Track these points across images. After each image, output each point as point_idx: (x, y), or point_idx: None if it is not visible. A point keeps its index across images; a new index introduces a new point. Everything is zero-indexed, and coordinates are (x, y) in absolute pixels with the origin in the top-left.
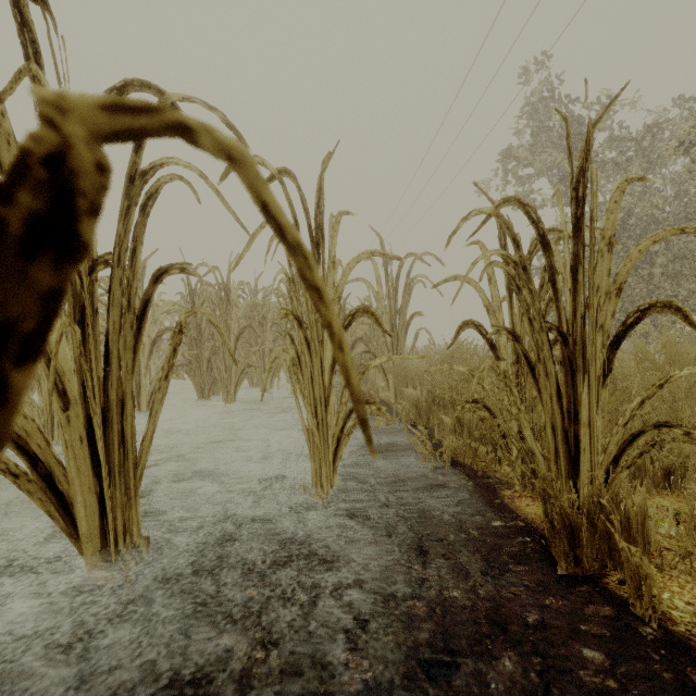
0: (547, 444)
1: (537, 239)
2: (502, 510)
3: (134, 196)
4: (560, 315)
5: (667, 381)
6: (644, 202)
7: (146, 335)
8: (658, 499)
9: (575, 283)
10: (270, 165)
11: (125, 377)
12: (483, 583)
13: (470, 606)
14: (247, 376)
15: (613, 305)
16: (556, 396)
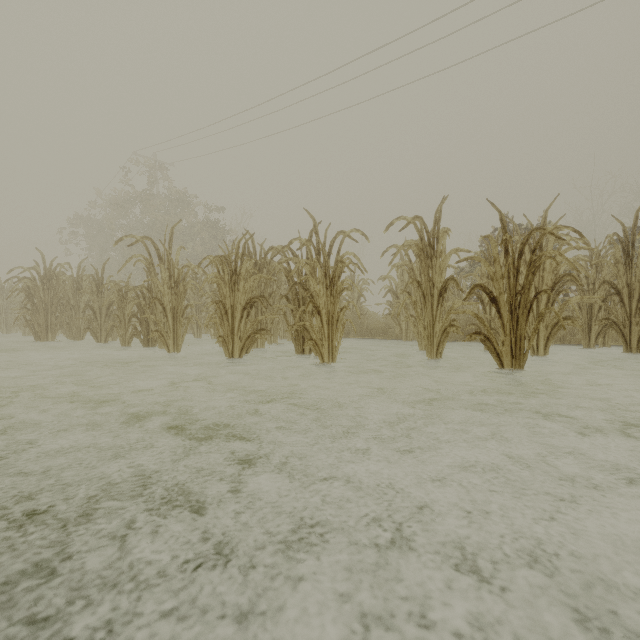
0: None
1: None
2: None
3: None
4: None
5: None
6: None
7: None
8: None
9: None
10: None
11: None
12: None
13: None
14: None
15: None
16: None
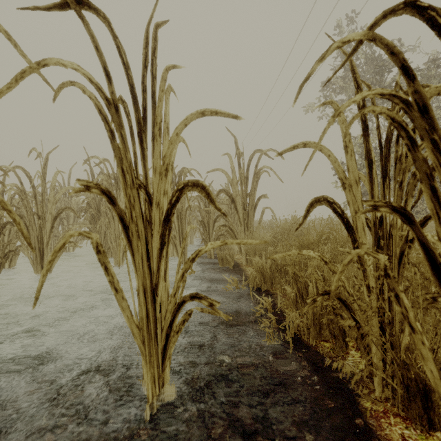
0: None
1: None
2: None
3: None
4: None
5: None
6: None
7: (48, 212)
8: None
9: None
10: None
11: None
12: None
13: None
14: None
15: None
16: None
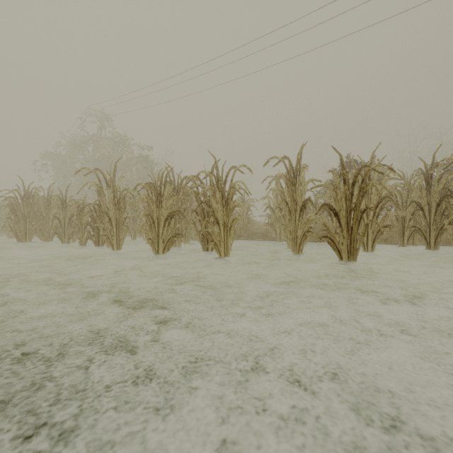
0: None
1: None
2: None
3: None
4: None
5: None
6: None
7: None
8: None
9: None
10: None
11: None
12: None
13: None
14: None
15: None
16: None
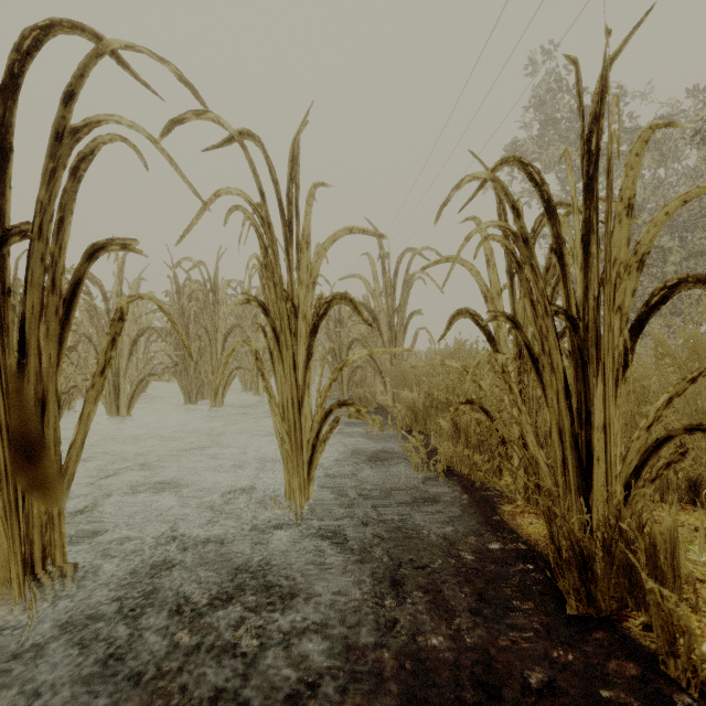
0: (553, 452)
1: (542, 215)
2: (501, 529)
3: (61, 156)
4: (569, 296)
5: (702, 374)
6: (656, 197)
7: (125, 334)
8: (683, 516)
9: (588, 256)
10: (228, 124)
11: (47, 372)
12: (473, 626)
13: (454, 659)
14: (240, 380)
15: (635, 281)
16: (564, 394)
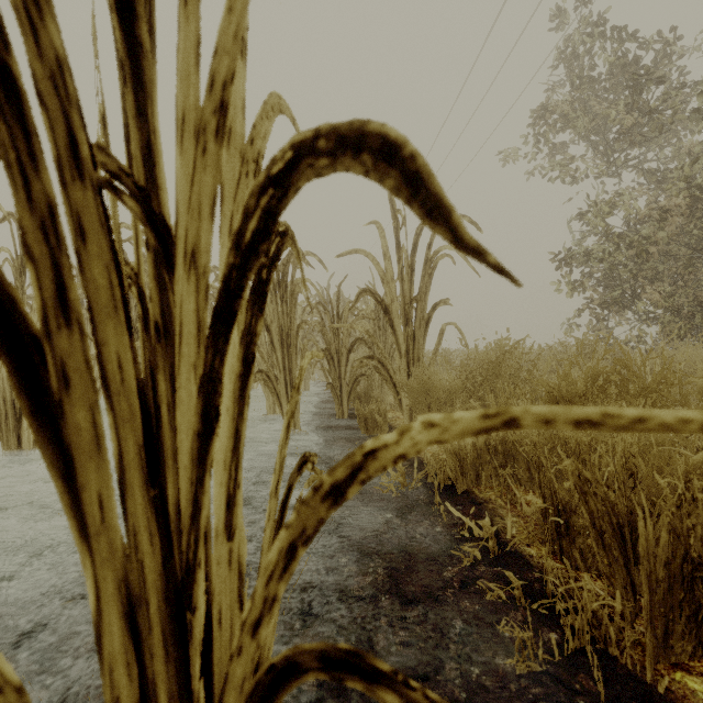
0: None
1: None
2: None
3: None
4: None
5: None
6: None
7: None
8: None
9: None
10: None
11: None
12: None
13: None
14: None
15: None
16: None
